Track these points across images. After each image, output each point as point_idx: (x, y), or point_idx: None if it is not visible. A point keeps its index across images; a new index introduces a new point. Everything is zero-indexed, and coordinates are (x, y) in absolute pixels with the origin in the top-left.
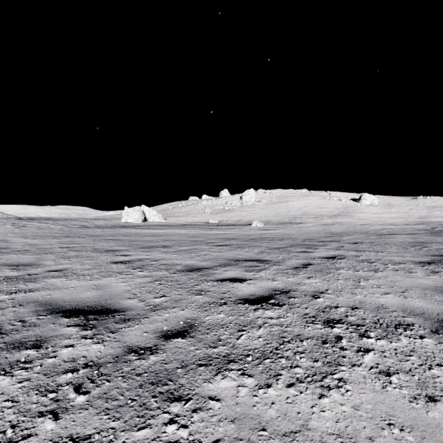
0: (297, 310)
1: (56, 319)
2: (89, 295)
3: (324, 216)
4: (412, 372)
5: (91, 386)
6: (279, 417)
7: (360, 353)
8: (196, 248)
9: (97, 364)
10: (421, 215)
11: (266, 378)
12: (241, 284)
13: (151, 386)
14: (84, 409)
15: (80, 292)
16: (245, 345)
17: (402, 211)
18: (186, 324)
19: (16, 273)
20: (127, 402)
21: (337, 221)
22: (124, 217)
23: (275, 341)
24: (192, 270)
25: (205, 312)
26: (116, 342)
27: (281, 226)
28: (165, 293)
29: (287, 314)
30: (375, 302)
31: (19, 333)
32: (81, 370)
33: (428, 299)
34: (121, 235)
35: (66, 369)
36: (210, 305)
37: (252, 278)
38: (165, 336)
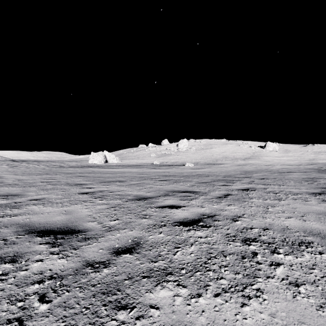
0: (220, 231)
1: (31, 238)
2: (59, 218)
3: (239, 159)
4: (316, 283)
5: (53, 296)
6: (209, 324)
7: (273, 266)
8: (144, 182)
9: (60, 276)
10: (310, 158)
11: (197, 288)
12: (177, 210)
13: (103, 296)
14: (45, 316)
15: (53, 216)
16: (180, 260)
17: (296, 155)
18: (133, 242)
19: (6, 202)
20: (81, 310)
21: (248, 162)
22: (90, 159)
23: (204, 256)
24: (139, 199)
25: (148, 232)
26: (77, 258)
27: (207, 166)
28: (118, 217)
29: (213, 234)
30: (281, 224)
31: (0, 249)
32: (46, 281)
33: (322, 222)
34: (88, 173)
35: (35, 280)
36: (153, 227)
37: (186, 205)
38: (116, 252)
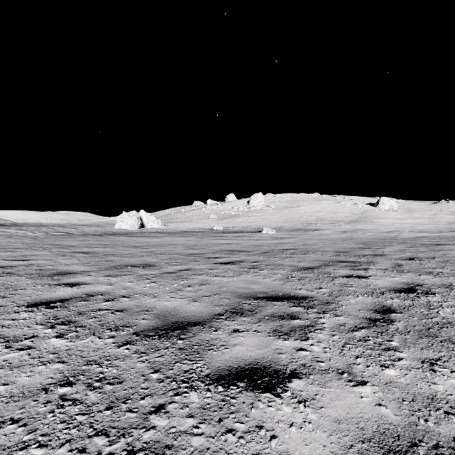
0: None
1: None
2: None
3: (341, 222)
4: None
5: None
6: None
7: None
8: (191, 267)
9: None
10: (449, 221)
11: None
12: (279, 402)
13: None
14: None
15: None
16: None
17: (426, 216)
18: None
19: None
20: None
21: (357, 227)
22: (118, 222)
23: None
24: (166, 330)
25: None
26: None
27: (296, 234)
28: None
29: None
30: None
31: None
32: None
33: None
34: (101, 246)
35: None
36: None
37: (300, 368)
38: None
